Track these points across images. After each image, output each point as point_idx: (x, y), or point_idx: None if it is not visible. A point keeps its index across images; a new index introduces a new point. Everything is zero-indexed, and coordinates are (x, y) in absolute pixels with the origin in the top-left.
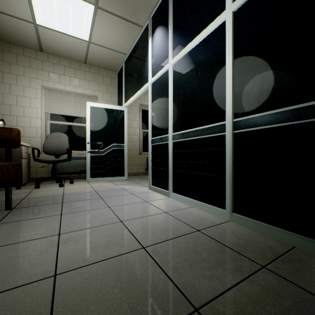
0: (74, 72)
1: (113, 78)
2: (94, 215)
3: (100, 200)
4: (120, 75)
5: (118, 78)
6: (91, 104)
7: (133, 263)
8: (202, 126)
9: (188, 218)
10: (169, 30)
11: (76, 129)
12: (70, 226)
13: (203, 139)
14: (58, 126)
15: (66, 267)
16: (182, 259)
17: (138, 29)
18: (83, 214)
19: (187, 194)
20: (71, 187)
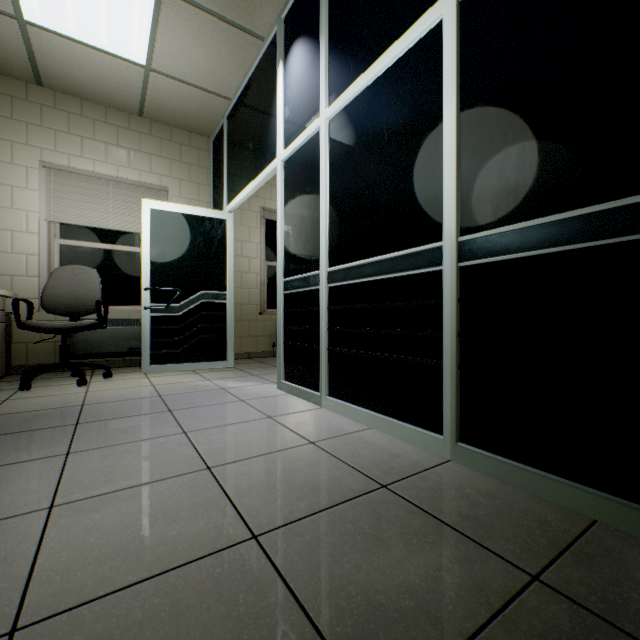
0: (115, 133)
1: (203, 151)
2: (147, 455)
3: (167, 416)
4: (219, 144)
5: (215, 151)
6: (153, 203)
7: (225, 583)
8: (390, 253)
9: (360, 455)
10: (320, 46)
11: (120, 259)
12: (83, 483)
13: (393, 280)
14: (80, 252)
15: (48, 603)
16: (345, 565)
17: (255, 44)
18: (121, 451)
19: (360, 399)
20: (105, 386)
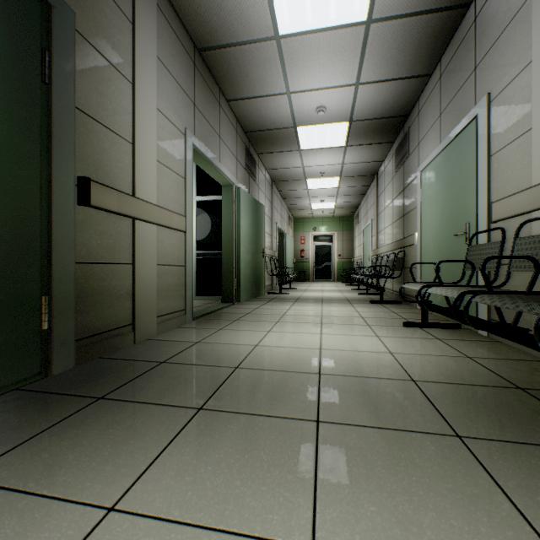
0: None
1: None
2: None
3: None
4: None
5: None
6: None
7: None
8: None
9: None
10: None
11: None
12: None
13: None
14: None
15: None
16: None
17: None
18: None
19: None
20: None
